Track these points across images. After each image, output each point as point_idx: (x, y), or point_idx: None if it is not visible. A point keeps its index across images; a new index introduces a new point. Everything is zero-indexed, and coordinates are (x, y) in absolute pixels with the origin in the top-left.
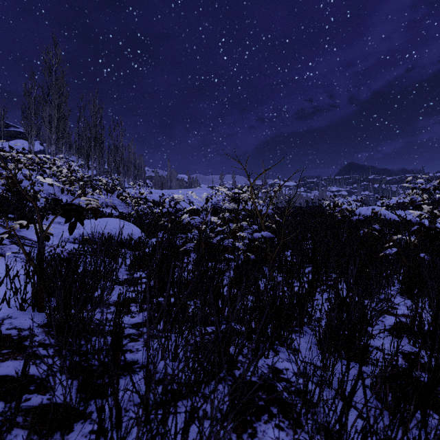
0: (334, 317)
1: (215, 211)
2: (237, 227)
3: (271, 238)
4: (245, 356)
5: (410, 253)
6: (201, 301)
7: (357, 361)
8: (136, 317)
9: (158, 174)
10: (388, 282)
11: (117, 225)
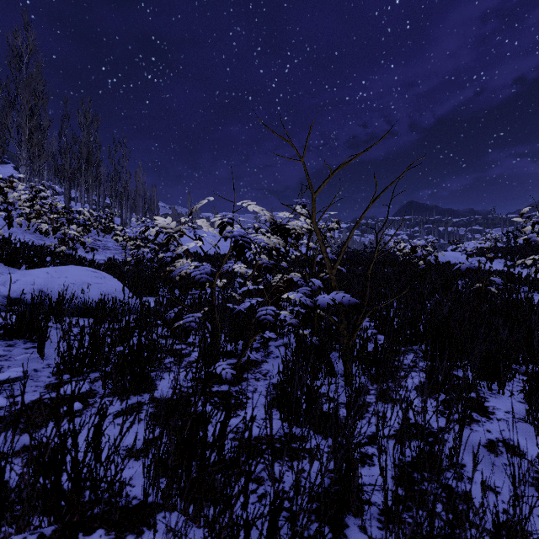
0: None
1: (238, 250)
2: (281, 282)
3: (353, 306)
4: None
5: None
6: None
7: None
8: None
9: (176, 211)
10: None
11: (81, 277)
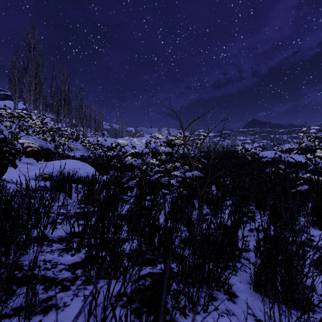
0: (272, 262)
1: (153, 154)
2: (172, 167)
3: (201, 177)
4: (182, 311)
5: (318, 189)
6: (137, 241)
7: (294, 305)
8: (76, 255)
9: (112, 127)
10: (299, 213)
11: (75, 165)
